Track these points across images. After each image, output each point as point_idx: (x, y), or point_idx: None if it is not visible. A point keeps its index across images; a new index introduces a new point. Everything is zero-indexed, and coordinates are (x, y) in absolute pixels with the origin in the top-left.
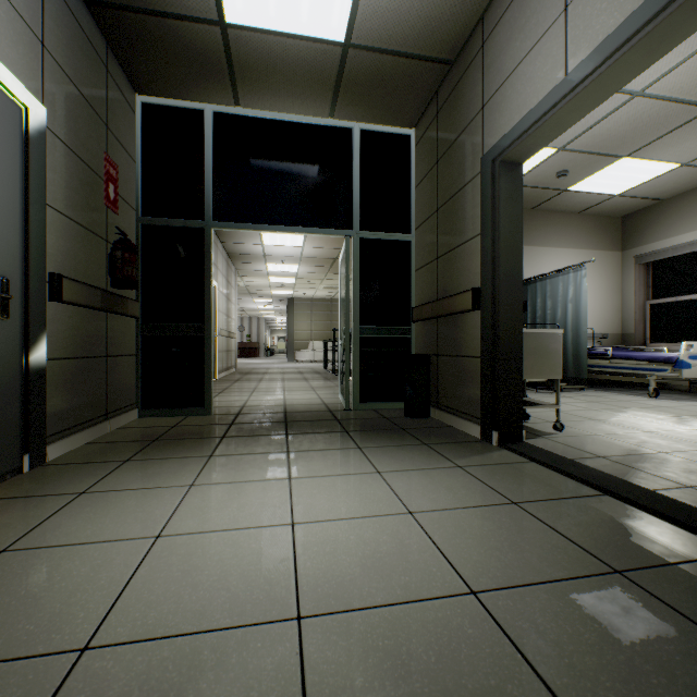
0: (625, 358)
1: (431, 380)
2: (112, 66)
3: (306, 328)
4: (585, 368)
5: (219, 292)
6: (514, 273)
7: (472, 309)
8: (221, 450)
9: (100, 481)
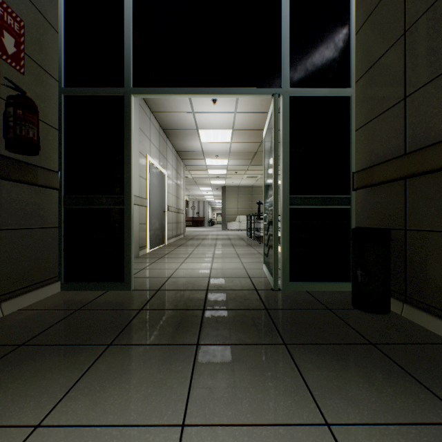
0: None
1: (390, 262)
2: None
3: (234, 206)
4: None
5: (169, 179)
6: None
7: None
8: (74, 397)
9: None
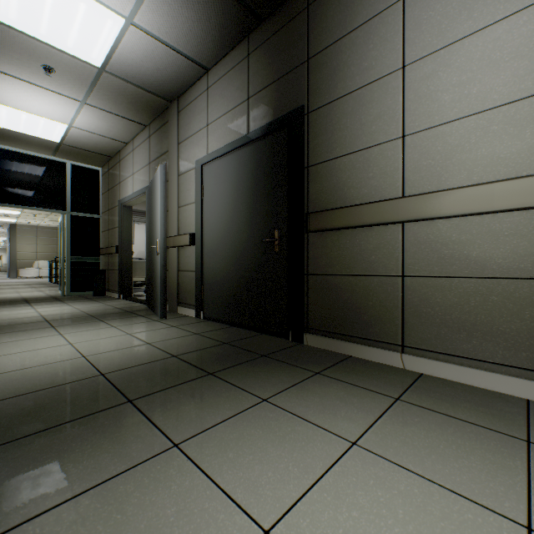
0: None
1: (107, 280)
2: None
3: (31, 250)
4: None
5: None
6: (129, 242)
7: (116, 253)
8: None
9: None
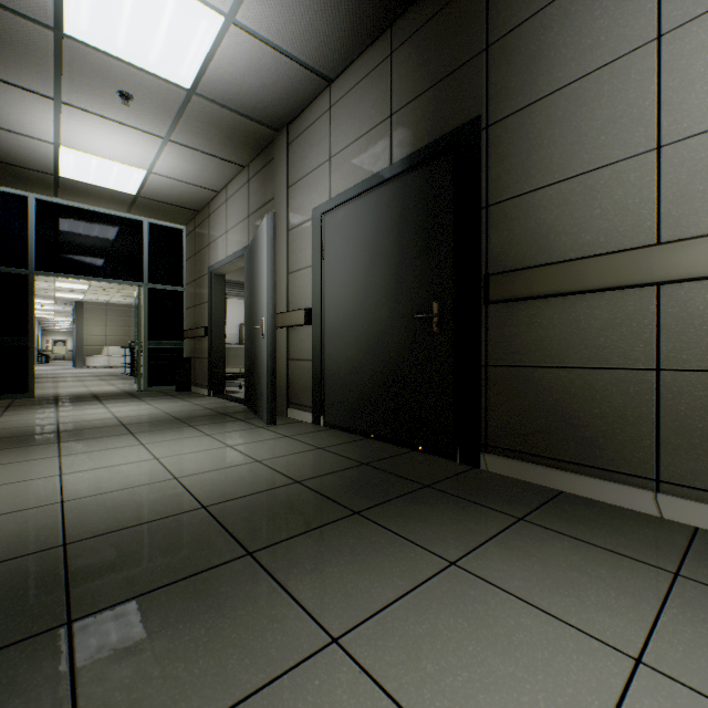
0: None
1: (193, 371)
2: None
3: (100, 333)
4: None
5: None
6: (221, 322)
7: (205, 336)
8: (62, 405)
9: (4, 414)
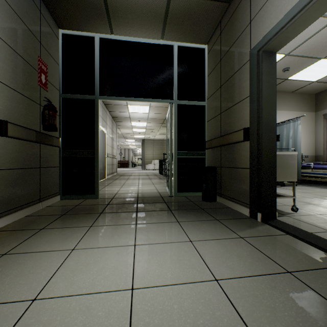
0: (321, 169)
1: (217, 181)
2: (44, 11)
3: (151, 153)
4: (300, 174)
5: (107, 135)
6: (271, 118)
7: (243, 140)
8: (98, 222)
9: (19, 245)
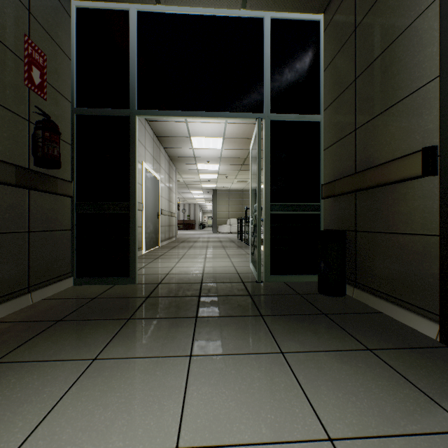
0: None
1: (346, 256)
2: None
3: (225, 210)
4: None
5: (162, 183)
6: None
7: (423, 175)
8: (113, 345)
9: None
